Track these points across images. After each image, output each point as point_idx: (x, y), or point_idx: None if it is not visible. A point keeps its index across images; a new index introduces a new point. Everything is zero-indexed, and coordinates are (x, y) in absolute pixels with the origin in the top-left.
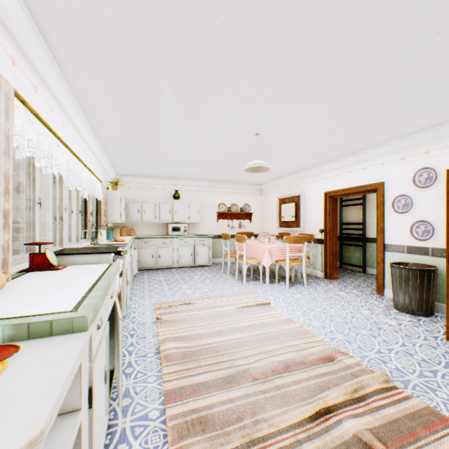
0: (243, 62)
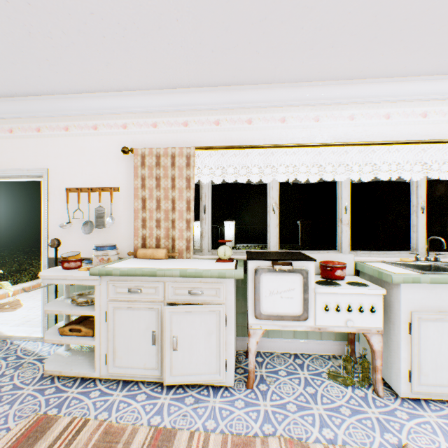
0: None
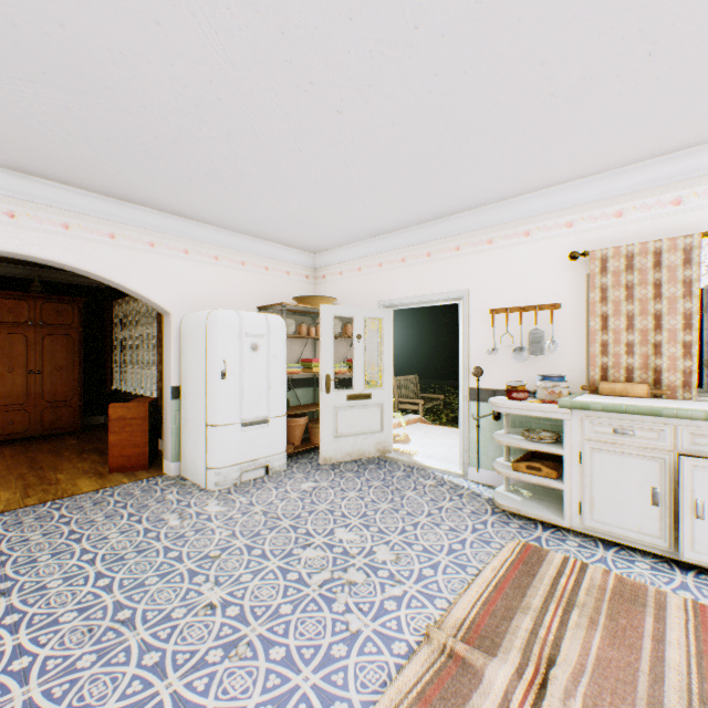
0: None
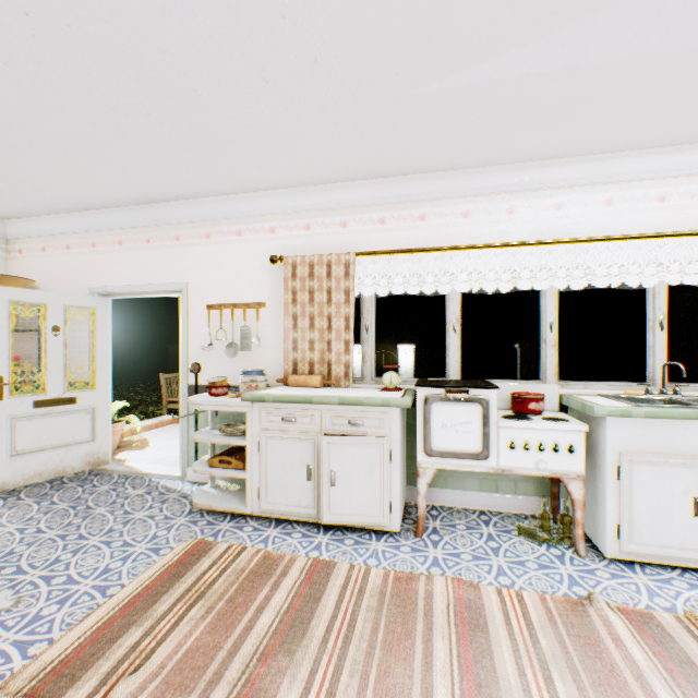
0: (298, 5)
